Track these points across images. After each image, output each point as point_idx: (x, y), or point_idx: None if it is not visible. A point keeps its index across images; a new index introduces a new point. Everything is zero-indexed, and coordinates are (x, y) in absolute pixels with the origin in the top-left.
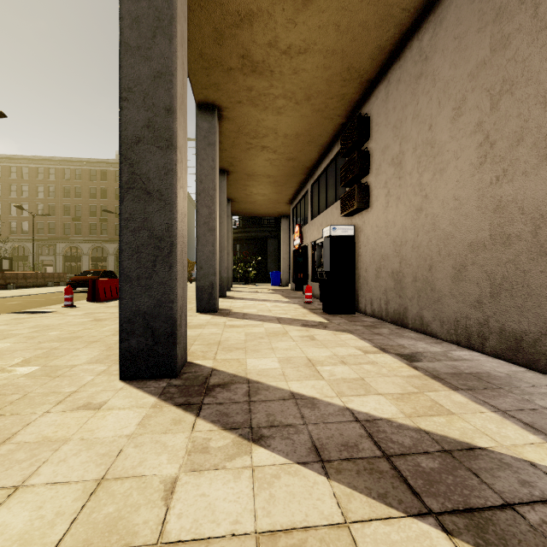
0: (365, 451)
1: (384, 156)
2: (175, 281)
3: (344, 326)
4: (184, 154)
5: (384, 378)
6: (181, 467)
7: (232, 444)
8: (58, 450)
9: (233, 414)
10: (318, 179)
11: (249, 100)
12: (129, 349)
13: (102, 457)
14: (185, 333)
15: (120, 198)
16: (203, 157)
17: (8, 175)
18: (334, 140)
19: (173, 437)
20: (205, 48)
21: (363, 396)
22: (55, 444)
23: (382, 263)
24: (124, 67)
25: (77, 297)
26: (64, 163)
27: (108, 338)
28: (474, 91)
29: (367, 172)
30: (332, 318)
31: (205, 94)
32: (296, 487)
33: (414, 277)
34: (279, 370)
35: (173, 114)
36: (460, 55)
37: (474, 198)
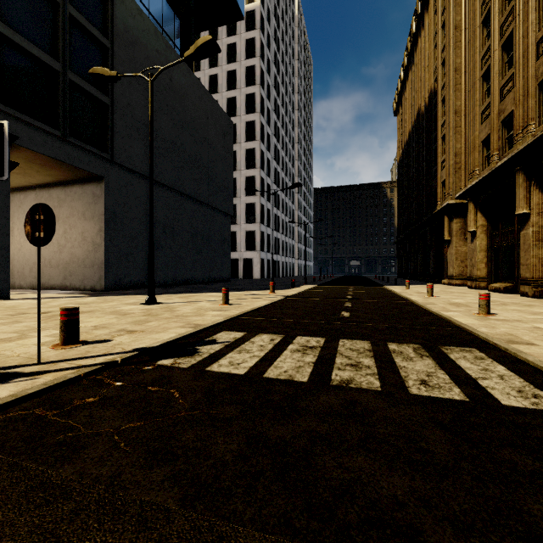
0: None
1: None
2: None
3: None
4: None
5: None
6: None
7: None
8: None
9: None
10: None
11: None
12: None
13: None
14: None
15: None
16: None
17: None
18: None
19: None
20: None
21: None
22: None
23: None
24: None
25: None
26: None
27: None
28: None
29: None
30: None
31: None
32: None
33: (18, 271)
34: None
35: None
36: None
37: (35, 251)
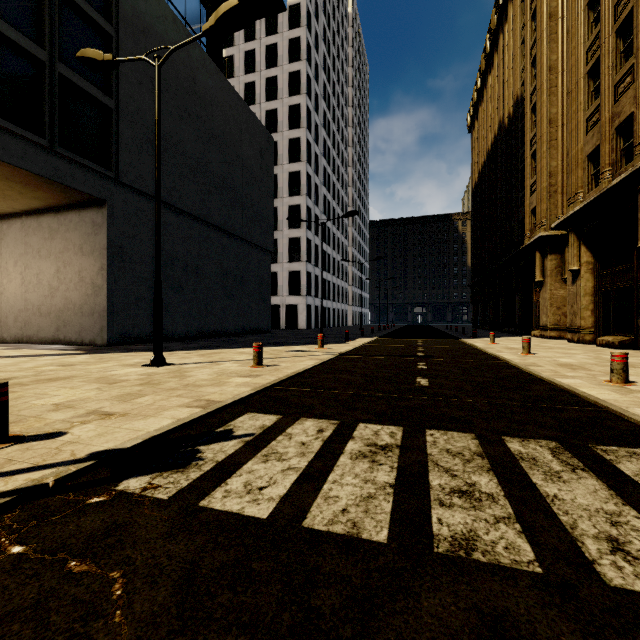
0: None
1: None
2: None
3: None
4: None
5: None
6: None
7: None
8: None
9: None
10: None
11: None
12: None
13: None
14: None
15: None
16: None
17: None
18: None
19: None
20: None
21: None
22: None
23: None
24: None
25: None
26: None
27: None
28: (21, 261)
29: None
30: None
31: None
32: None
33: (0, 321)
34: None
35: None
36: (17, 245)
37: (21, 295)
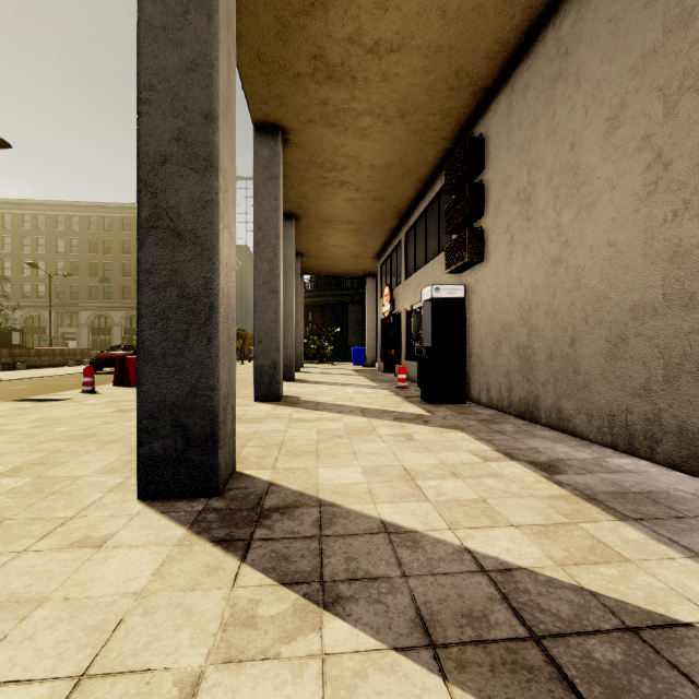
0: (500, 628)
1: (505, 191)
2: (216, 360)
3: (451, 420)
4: (230, 181)
5: (515, 499)
6: (210, 653)
7: (293, 610)
8: (26, 619)
9: (296, 558)
10: (414, 226)
11: (323, 118)
12: (151, 457)
13: (89, 633)
14: (231, 433)
15: (139, 242)
16: (263, 195)
17: (21, 225)
18: (436, 173)
19: (204, 596)
20: (264, 46)
21: (488, 528)
22: (23, 607)
23: (503, 335)
24: (144, 56)
25: (102, 379)
26: (90, 210)
27: (133, 437)
28: (639, 91)
29: (481, 212)
30: (435, 409)
31: (265, 111)
32: (393, 697)
33: (549, 354)
34: (363, 486)
35: (213, 122)
36: (617, 43)
37: (639, 243)
